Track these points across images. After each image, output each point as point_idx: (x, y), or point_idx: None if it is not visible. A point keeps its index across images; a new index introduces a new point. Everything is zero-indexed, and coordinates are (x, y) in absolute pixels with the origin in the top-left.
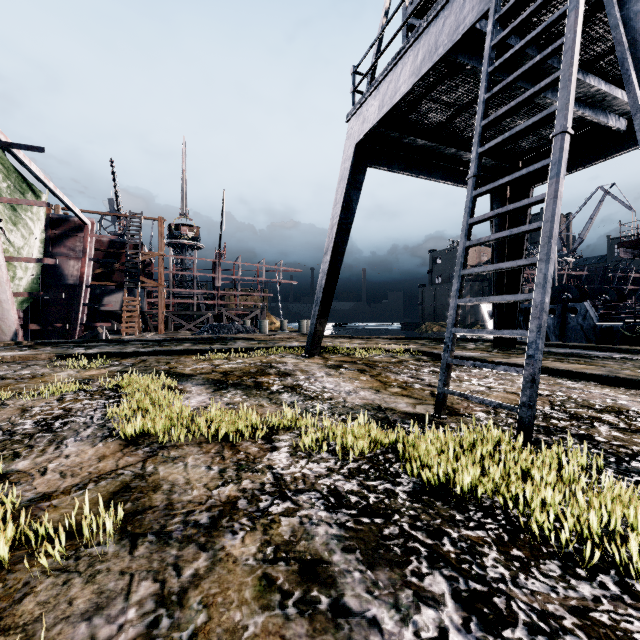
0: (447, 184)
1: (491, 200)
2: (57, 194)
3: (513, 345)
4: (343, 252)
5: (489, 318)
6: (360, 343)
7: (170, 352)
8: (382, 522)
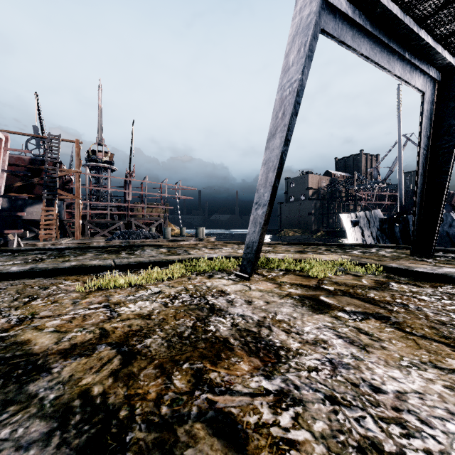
0: (390, 75)
1: (422, 101)
2: None
3: (431, 252)
4: (289, 140)
5: (353, 226)
6: (270, 250)
7: (54, 271)
8: None
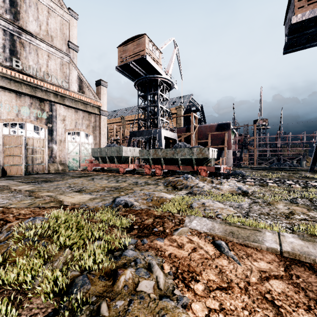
0: None
1: None
2: (234, 131)
3: None
4: None
5: None
6: None
7: (273, 170)
8: (300, 177)
